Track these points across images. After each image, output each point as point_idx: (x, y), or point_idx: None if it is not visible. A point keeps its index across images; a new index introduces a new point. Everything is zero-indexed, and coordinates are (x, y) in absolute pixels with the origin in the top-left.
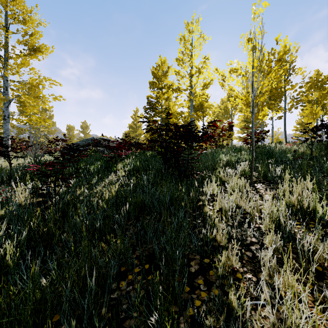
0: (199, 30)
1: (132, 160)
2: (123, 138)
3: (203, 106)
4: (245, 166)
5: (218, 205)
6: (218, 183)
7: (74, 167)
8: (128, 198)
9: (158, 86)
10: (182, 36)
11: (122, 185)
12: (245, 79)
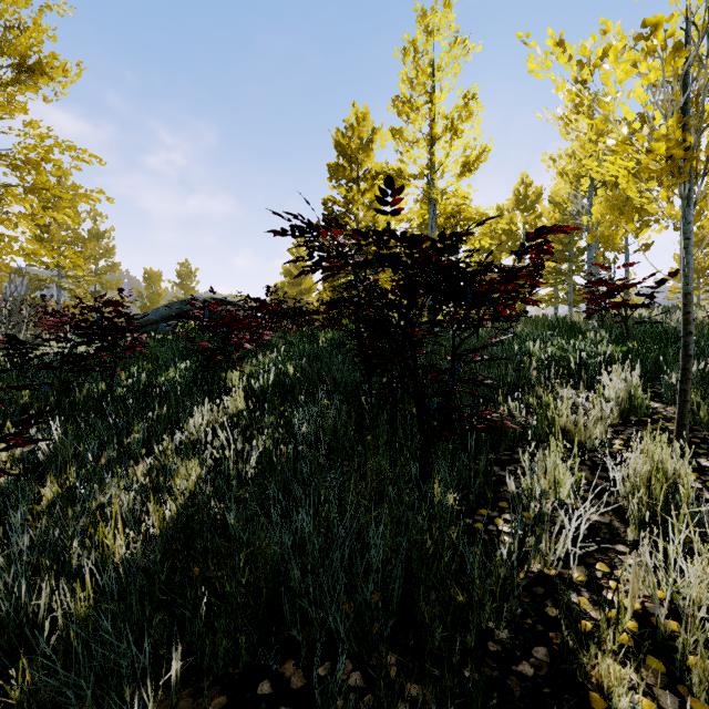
0: (453, 26)
1: (279, 357)
2: (258, 298)
3: (463, 217)
4: (626, 384)
5: (629, 604)
6: (573, 461)
7: (110, 380)
8: (209, 566)
9: (350, 175)
10: (409, 41)
11: (199, 487)
12: (673, 70)
